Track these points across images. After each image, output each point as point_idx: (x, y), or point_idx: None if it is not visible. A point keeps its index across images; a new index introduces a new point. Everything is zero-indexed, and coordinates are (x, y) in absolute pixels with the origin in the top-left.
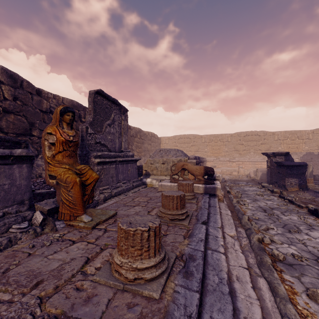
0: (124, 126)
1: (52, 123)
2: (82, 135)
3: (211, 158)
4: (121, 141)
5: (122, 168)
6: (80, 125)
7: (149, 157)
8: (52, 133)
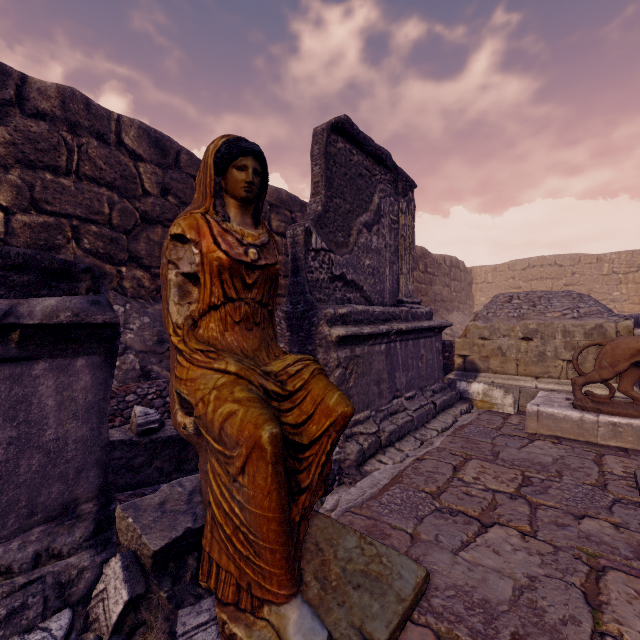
0: (406, 231)
1: (192, 206)
2: (296, 256)
3: None
4: (398, 273)
5: (404, 353)
6: (290, 227)
7: (474, 319)
8: (186, 235)
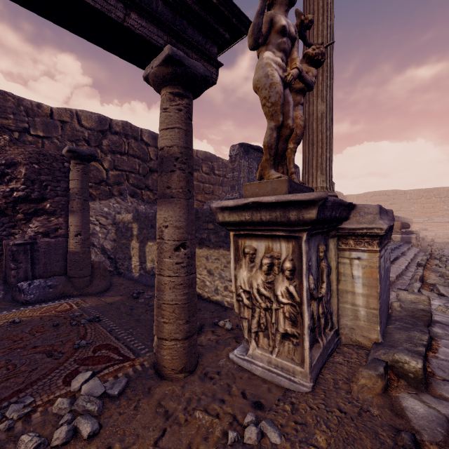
0: None
1: None
2: None
3: (420, 218)
4: None
5: None
6: None
7: None
8: None
